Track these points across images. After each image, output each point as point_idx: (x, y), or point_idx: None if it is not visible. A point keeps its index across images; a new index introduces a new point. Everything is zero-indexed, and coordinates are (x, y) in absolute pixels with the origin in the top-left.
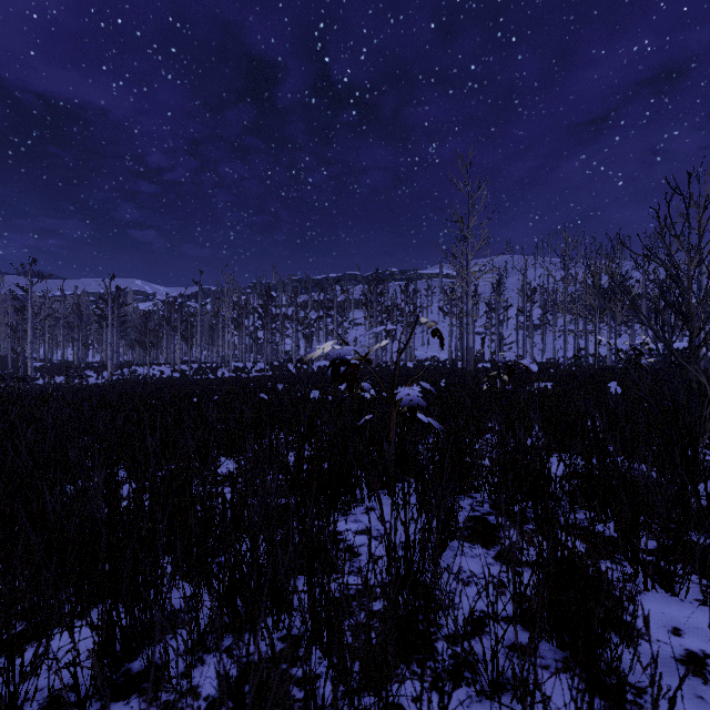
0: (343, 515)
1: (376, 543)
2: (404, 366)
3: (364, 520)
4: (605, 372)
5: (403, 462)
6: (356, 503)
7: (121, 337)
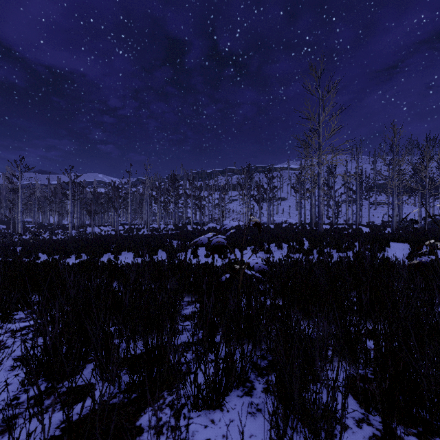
0: None
1: None
2: (268, 227)
3: None
4: None
5: None
6: None
7: (83, 208)
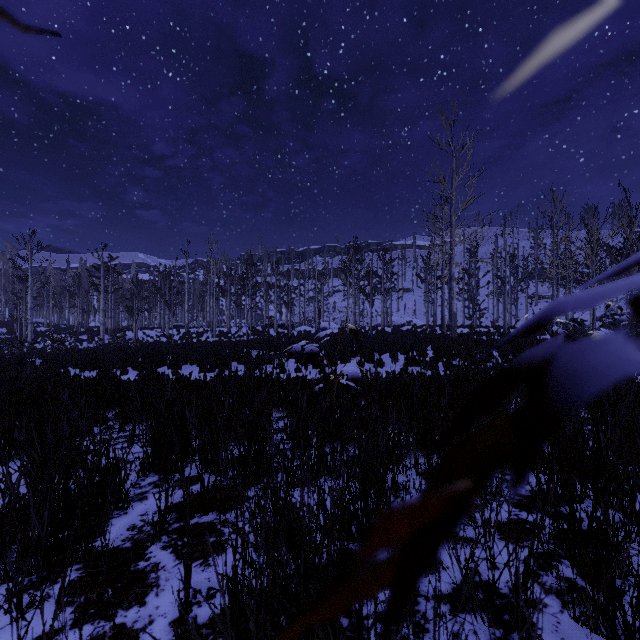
0: None
1: None
2: (382, 331)
3: None
4: None
5: None
6: None
7: (118, 304)
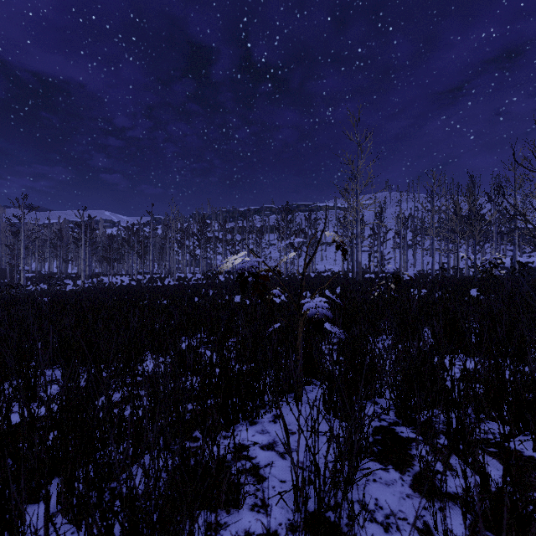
0: (251, 423)
1: (283, 462)
2: (307, 276)
3: (271, 431)
4: (467, 281)
5: (309, 365)
6: (264, 408)
7: (93, 254)
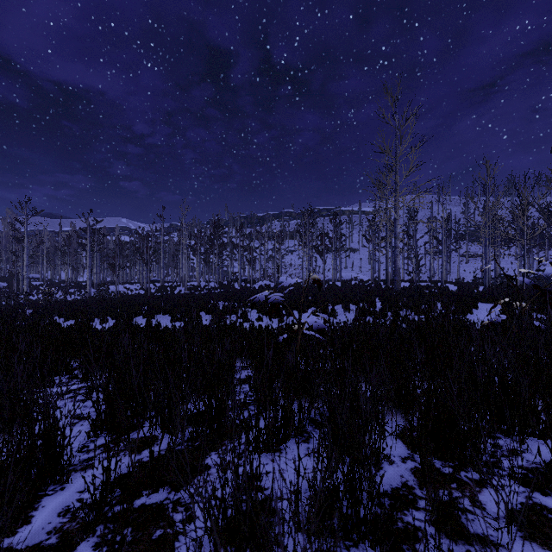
0: None
1: None
2: (333, 285)
3: None
4: None
5: None
6: None
7: (103, 262)
